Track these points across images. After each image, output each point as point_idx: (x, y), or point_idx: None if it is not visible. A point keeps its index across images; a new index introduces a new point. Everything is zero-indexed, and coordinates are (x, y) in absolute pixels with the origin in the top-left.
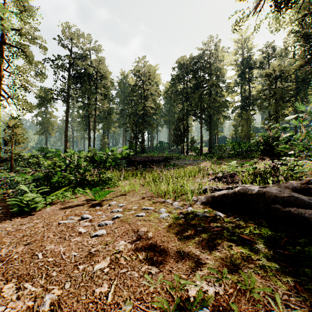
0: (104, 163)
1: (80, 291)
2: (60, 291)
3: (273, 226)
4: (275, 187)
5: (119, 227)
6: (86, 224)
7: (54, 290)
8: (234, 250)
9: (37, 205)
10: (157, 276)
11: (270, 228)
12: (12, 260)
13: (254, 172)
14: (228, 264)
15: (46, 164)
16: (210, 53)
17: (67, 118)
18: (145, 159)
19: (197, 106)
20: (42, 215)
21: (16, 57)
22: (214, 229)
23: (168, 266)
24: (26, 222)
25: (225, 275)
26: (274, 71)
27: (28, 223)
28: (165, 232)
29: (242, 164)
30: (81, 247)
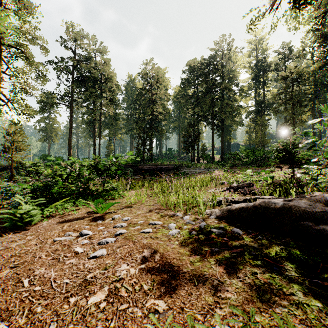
0: (109, 172)
1: None
2: None
3: (303, 247)
4: (303, 200)
5: (121, 246)
6: (84, 242)
7: None
8: (260, 280)
9: (33, 218)
10: (166, 316)
11: (299, 249)
12: None
13: (272, 181)
14: (255, 301)
15: (45, 172)
16: (223, 55)
17: (70, 124)
18: (153, 167)
19: (208, 111)
20: (37, 230)
21: (17, 59)
22: (232, 251)
23: (179, 301)
24: (18, 238)
25: (253, 318)
26: (291, 73)
27: (20, 239)
28: (174, 253)
29: (257, 172)
30: (75, 272)
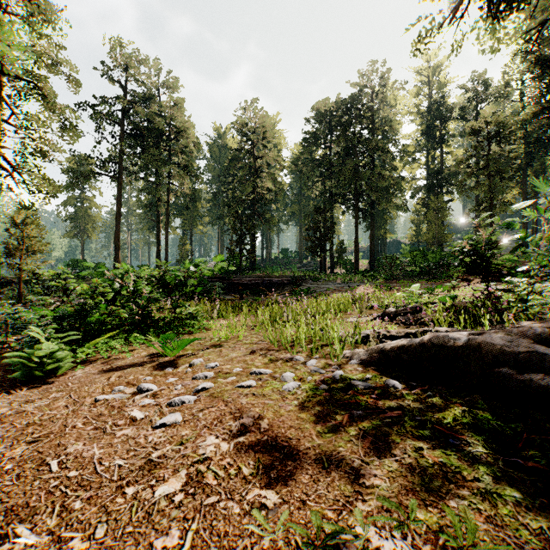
0: (183, 288)
1: (124, 545)
2: (84, 543)
3: (498, 409)
4: (499, 334)
5: (206, 408)
6: (145, 403)
7: (73, 542)
8: (428, 459)
9: (59, 365)
10: (278, 513)
11: (492, 412)
12: (2, 473)
13: (454, 304)
14: (417, 490)
15: (78, 289)
16: (373, 93)
17: (118, 209)
18: (256, 280)
19: (349, 187)
20: (66, 383)
21: (29, 101)
22: (385, 415)
23: (299, 492)
24: (36, 396)
25: (414, 515)
26: (487, 124)
27: (40, 398)
28: (292, 419)
29: (430, 289)
30: (132, 449)
